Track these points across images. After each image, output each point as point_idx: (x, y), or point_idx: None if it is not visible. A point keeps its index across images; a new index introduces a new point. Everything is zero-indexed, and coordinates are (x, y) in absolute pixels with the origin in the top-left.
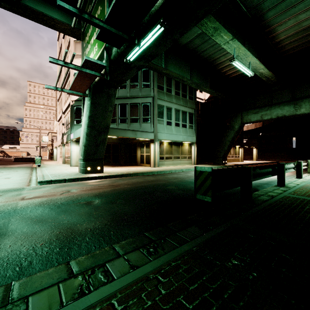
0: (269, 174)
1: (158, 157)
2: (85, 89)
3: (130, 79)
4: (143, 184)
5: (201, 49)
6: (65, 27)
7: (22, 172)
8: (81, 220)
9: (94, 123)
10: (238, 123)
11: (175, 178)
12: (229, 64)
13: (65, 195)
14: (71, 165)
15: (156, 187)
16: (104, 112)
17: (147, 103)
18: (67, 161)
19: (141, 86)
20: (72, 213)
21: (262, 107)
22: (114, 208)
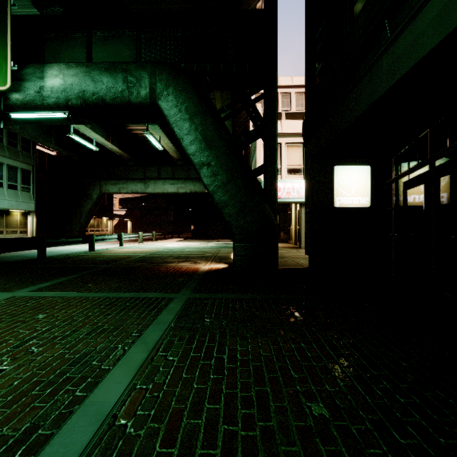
0: (80, 242)
1: None
2: None
3: None
4: None
5: None
6: None
7: None
8: None
9: None
10: (97, 193)
11: None
12: None
13: None
14: None
15: None
16: None
17: None
18: None
19: None
20: None
21: (120, 180)
22: None
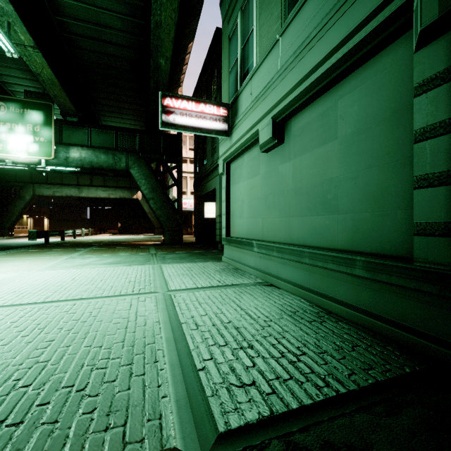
0: (57, 235)
1: None
2: None
3: None
4: None
5: None
6: None
7: None
8: None
9: None
10: (30, 194)
11: None
12: None
13: None
14: None
15: None
16: None
17: None
18: None
19: None
20: None
21: (54, 185)
22: None
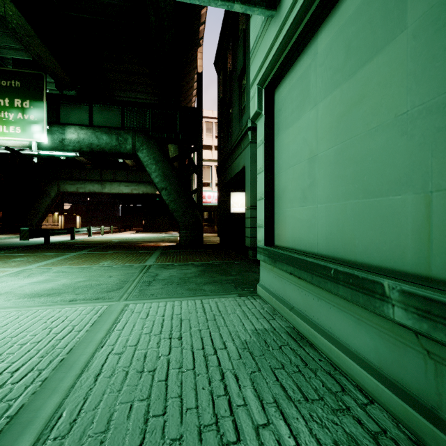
0: (65, 233)
1: None
2: None
3: None
4: None
5: None
6: None
7: None
8: None
9: None
10: (55, 191)
11: None
12: None
13: None
14: None
15: None
16: None
17: None
18: None
19: None
20: None
21: (78, 181)
22: None
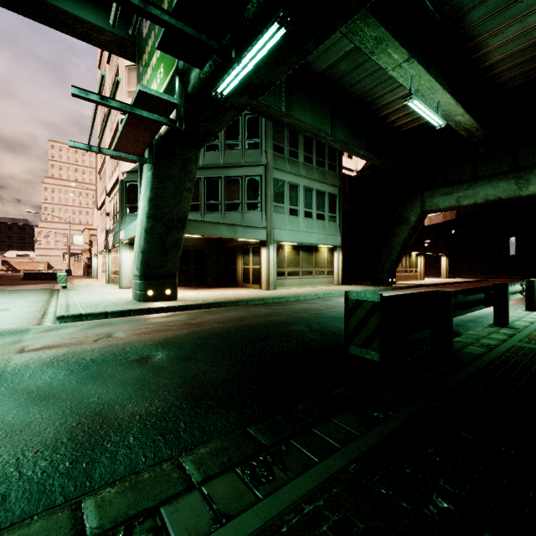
0: (479, 303)
1: (274, 271)
2: (141, 150)
3: (224, 134)
4: (247, 322)
5: (351, 80)
6: (107, 38)
7: (32, 298)
8: (124, 395)
9: (159, 212)
10: (416, 212)
11: (305, 311)
12: (400, 107)
13: (102, 343)
14: (122, 287)
15: (271, 328)
16: (178, 191)
17: (255, 177)
18: (114, 279)
19: (244, 147)
20: (109, 380)
21: (458, 184)
22: (191, 369)
